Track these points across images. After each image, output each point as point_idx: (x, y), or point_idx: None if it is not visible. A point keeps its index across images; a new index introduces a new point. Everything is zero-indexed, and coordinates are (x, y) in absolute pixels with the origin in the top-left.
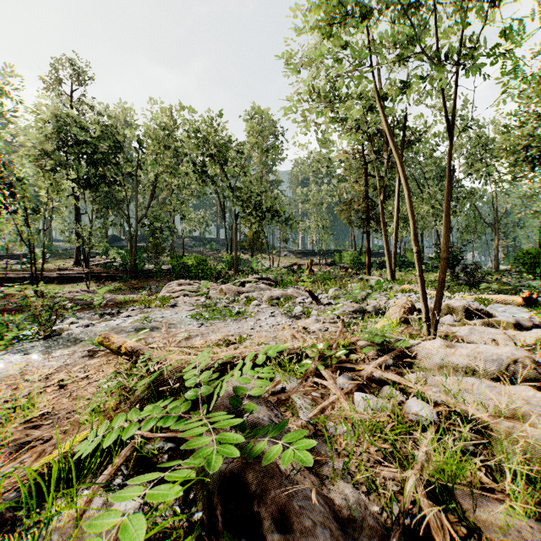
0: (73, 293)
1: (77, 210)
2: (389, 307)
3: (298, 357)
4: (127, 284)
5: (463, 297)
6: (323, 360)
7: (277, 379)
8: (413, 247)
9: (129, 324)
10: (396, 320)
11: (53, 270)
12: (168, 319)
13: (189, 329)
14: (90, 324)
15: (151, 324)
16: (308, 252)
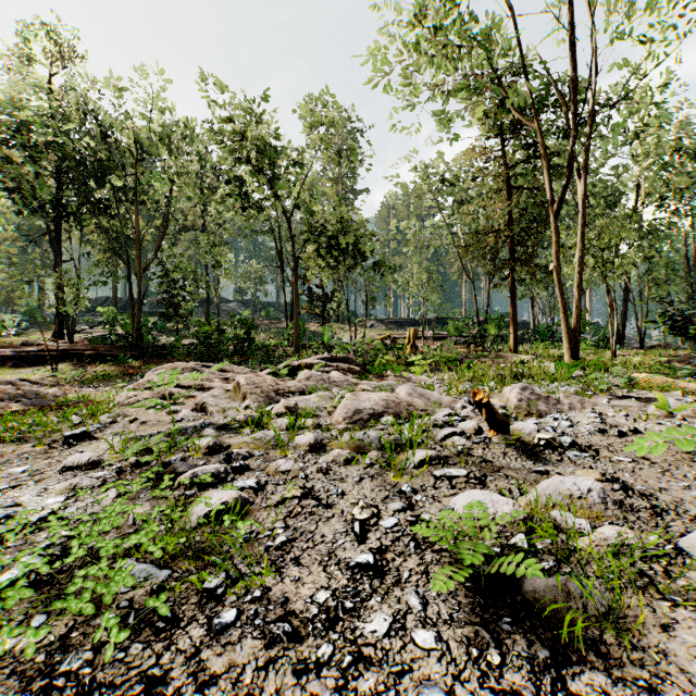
0: (0, 385)
1: (54, 253)
2: None
3: None
4: (122, 367)
5: None
6: None
7: None
8: None
9: None
10: None
11: (16, 345)
12: None
13: None
14: None
15: None
16: (405, 321)
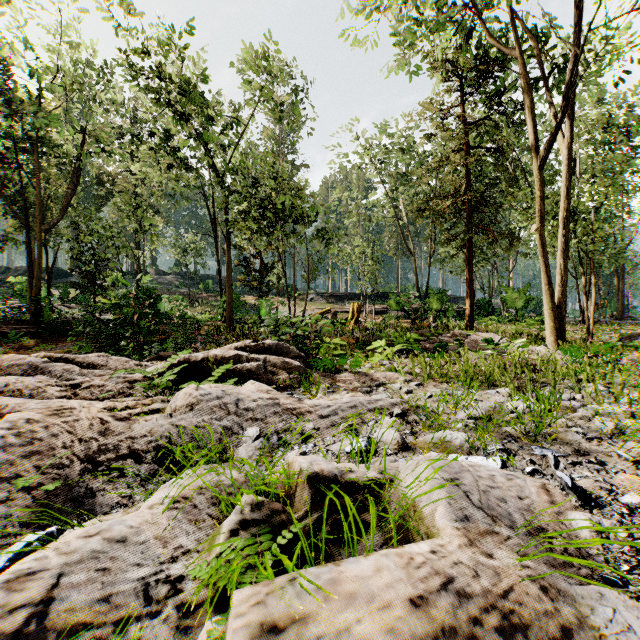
0: None
1: None
2: None
3: None
4: (9, 348)
5: None
6: None
7: None
8: None
9: None
10: None
11: None
12: None
13: None
14: None
15: None
16: (344, 295)
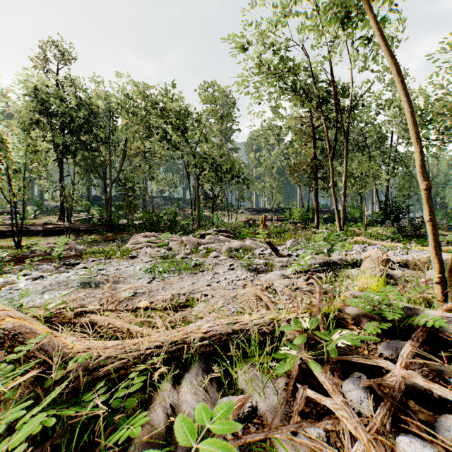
0: (51, 245)
1: (60, 172)
2: (361, 260)
3: (274, 345)
4: (102, 236)
5: (420, 248)
6: (311, 346)
7: (243, 401)
8: (422, 182)
9: (79, 277)
10: (379, 276)
11: (40, 224)
12: (121, 271)
13: (135, 285)
14: (40, 276)
15: (101, 277)
16: (262, 209)
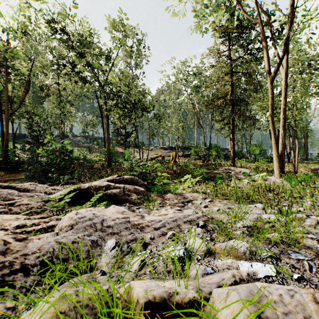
0: None
1: None
2: None
3: None
4: None
5: None
6: None
7: None
8: None
9: None
10: None
11: None
12: None
13: None
14: None
15: None
16: (168, 147)
